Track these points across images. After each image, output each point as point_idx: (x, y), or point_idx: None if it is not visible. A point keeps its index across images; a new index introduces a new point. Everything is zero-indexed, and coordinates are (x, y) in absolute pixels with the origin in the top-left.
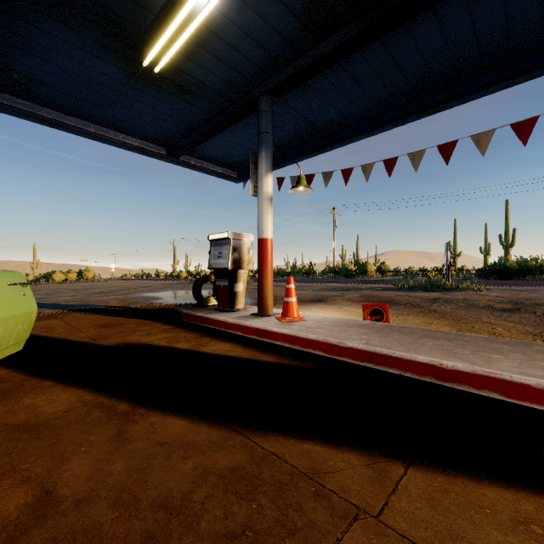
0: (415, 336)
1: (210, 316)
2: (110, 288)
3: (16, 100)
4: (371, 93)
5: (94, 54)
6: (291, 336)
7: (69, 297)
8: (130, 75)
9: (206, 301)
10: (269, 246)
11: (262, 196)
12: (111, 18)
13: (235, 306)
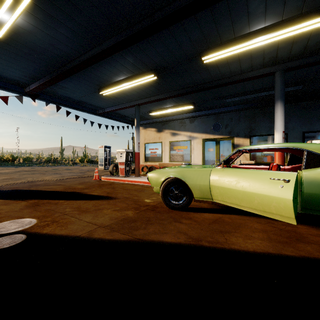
0: None
1: None
2: None
3: None
4: None
5: None
6: None
7: None
8: None
9: None
10: None
11: None
12: None
13: None
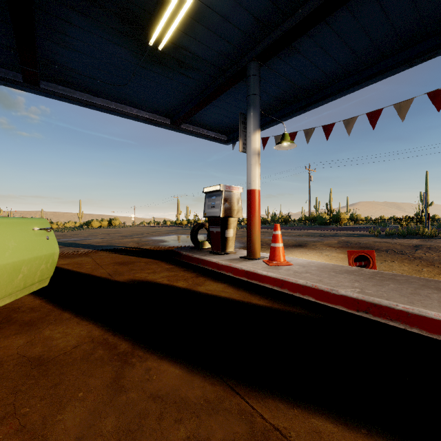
0: (413, 285)
1: (205, 258)
2: (130, 233)
3: (58, 87)
4: (355, 49)
5: (112, 41)
6: (279, 280)
7: (100, 239)
8: (140, 56)
9: (202, 244)
10: (256, 197)
11: (250, 152)
12: (123, 5)
13: (226, 249)
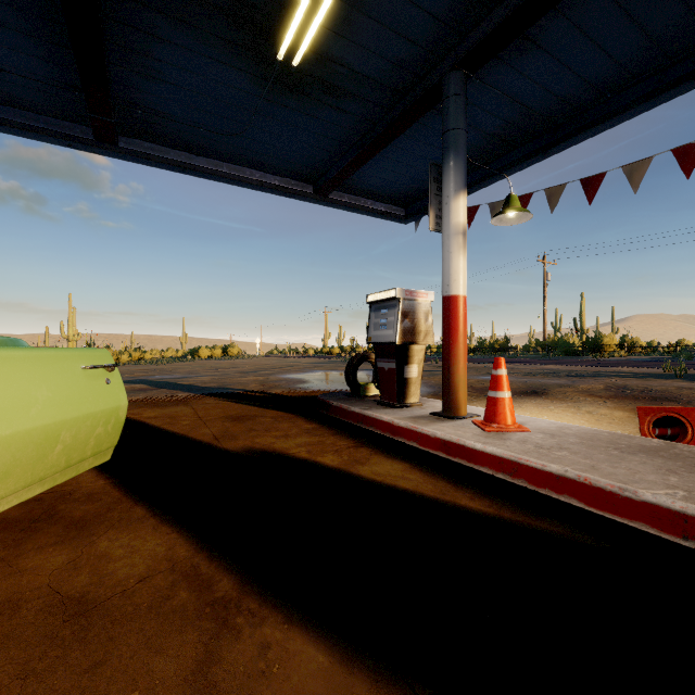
0: None
1: (369, 413)
2: (252, 367)
3: (144, 145)
4: (651, 29)
5: (219, 60)
6: (508, 461)
7: (208, 377)
8: (263, 81)
9: (364, 389)
10: (460, 308)
11: (449, 230)
12: None
13: (406, 399)
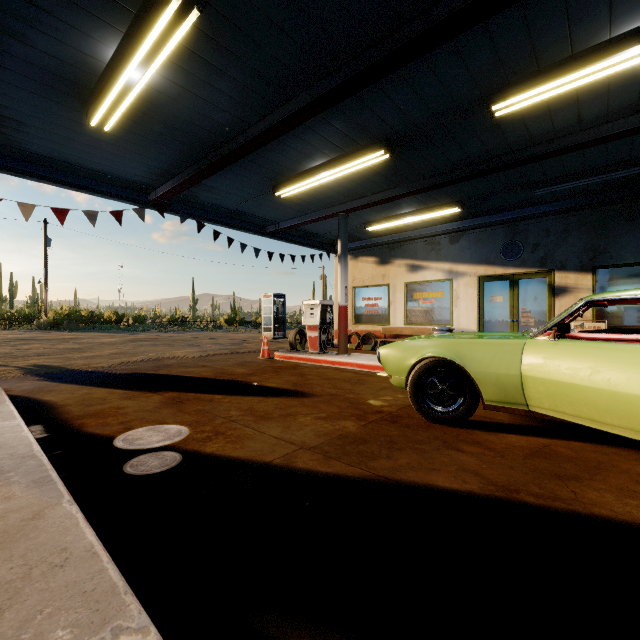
0: None
1: None
2: None
3: None
4: None
5: None
6: None
7: None
8: None
9: None
10: None
11: None
12: None
13: None
